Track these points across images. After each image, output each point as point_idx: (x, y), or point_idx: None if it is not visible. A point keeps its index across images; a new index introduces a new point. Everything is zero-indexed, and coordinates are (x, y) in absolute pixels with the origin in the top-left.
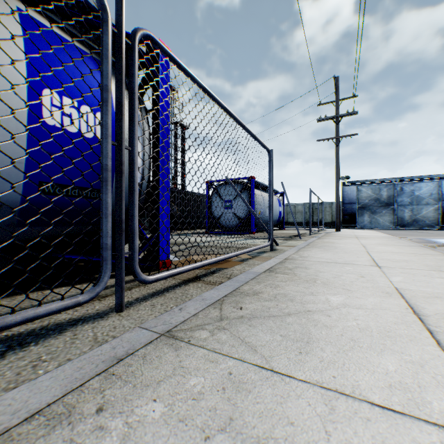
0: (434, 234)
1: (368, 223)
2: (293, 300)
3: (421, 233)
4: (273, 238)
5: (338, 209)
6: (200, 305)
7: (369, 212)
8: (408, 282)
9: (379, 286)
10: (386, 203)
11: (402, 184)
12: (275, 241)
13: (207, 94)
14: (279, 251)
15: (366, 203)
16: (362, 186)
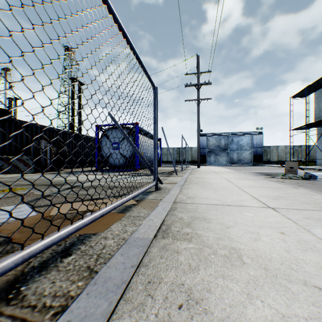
0: (254, 168)
1: (214, 162)
2: None
3: (246, 168)
4: (158, 178)
5: (199, 152)
6: None
7: (214, 154)
8: None
9: None
10: (224, 149)
11: (233, 136)
12: (160, 180)
13: None
14: (164, 190)
15: (212, 148)
16: (210, 137)
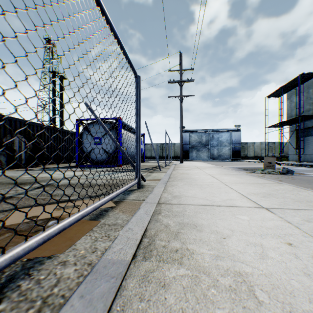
0: (233, 163)
1: (195, 157)
2: None
3: (226, 163)
4: (141, 174)
5: (182, 147)
6: None
7: (196, 150)
8: None
9: None
10: (205, 145)
11: (213, 133)
12: (143, 177)
13: None
14: (147, 188)
15: (194, 144)
16: (192, 133)
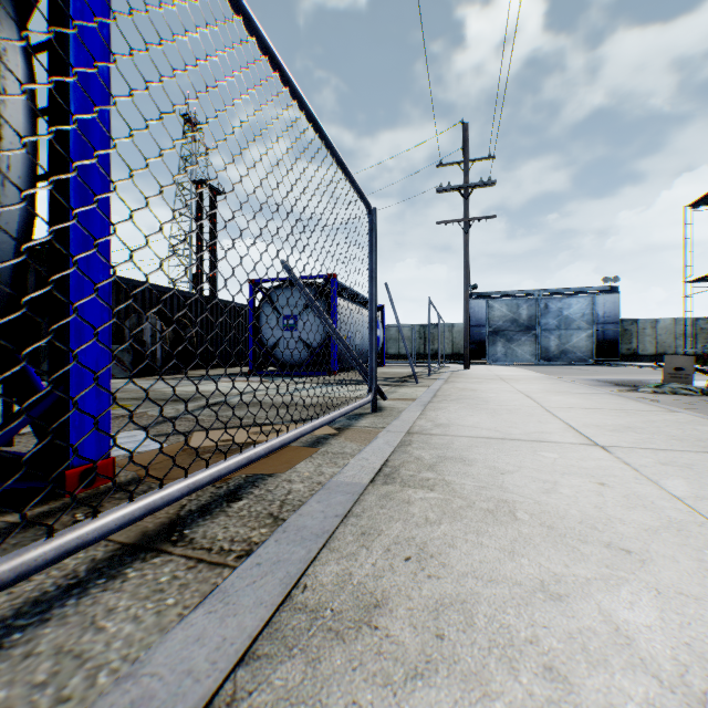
0: (595, 371)
1: (503, 356)
2: (510, 646)
3: (578, 370)
4: (378, 387)
5: (467, 334)
6: None
7: (504, 340)
8: None
9: (675, 520)
10: (527, 327)
11: (548, 299)
12: (382, 391)
13: None
14: (389, 412)
15: (500, 326)
16: (495, 300)
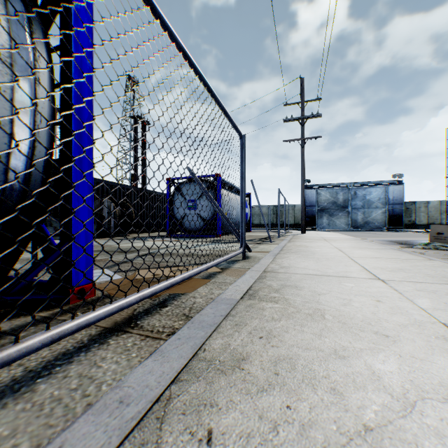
0: (386, 235)
1: (327, 225)
2: (313, 379)
3: (375, 234)
4: (246, 244)
5: (303, 211)
6: (104, 435)
7: (328, 215)
8: (446, 309)
9: (418, 320)
10: (343, 206)
11: (356, 188)
12: (248, 246)
13: (149, 7)
14: (253, 259)
15: (325, 206)
16: (321, 189)
